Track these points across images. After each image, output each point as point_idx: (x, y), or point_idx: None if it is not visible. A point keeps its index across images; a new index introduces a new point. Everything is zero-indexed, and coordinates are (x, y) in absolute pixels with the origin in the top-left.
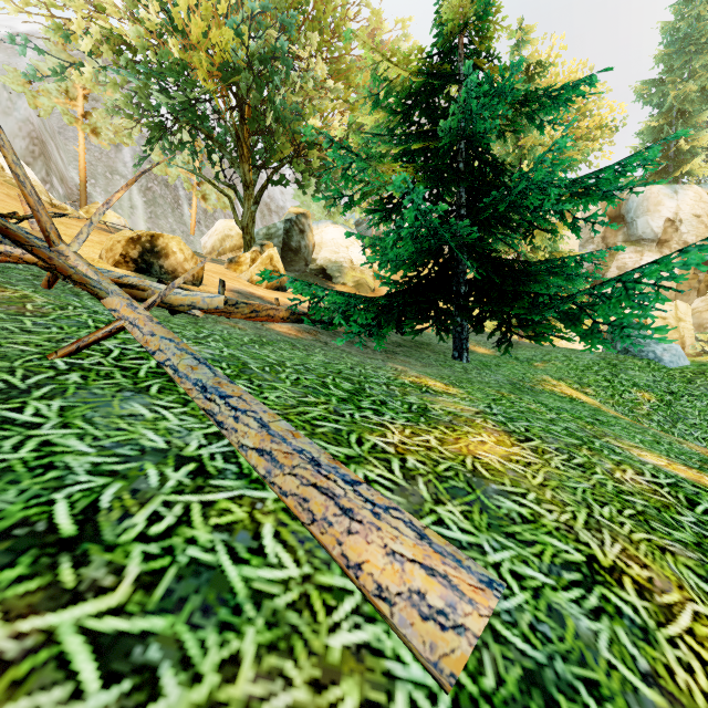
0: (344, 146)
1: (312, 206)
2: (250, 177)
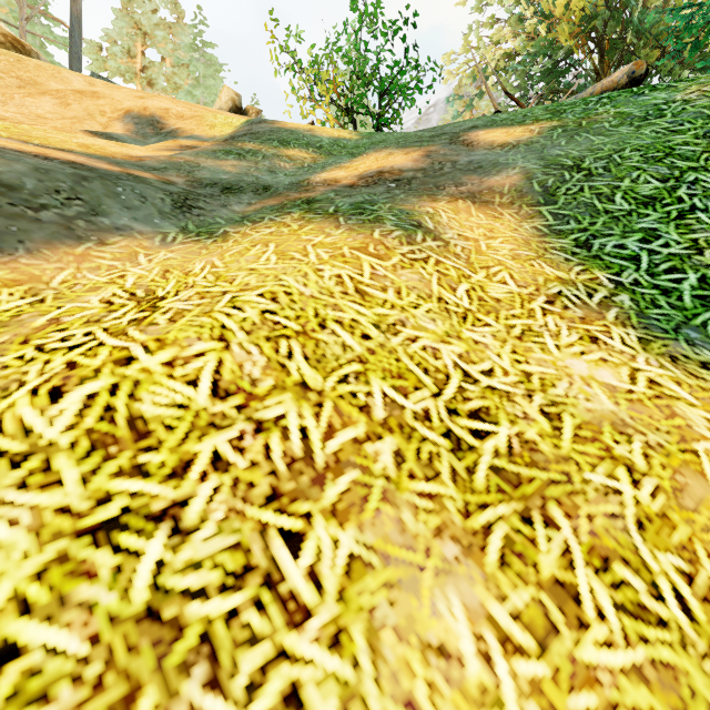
0: (685, 6)
1: None
2: None
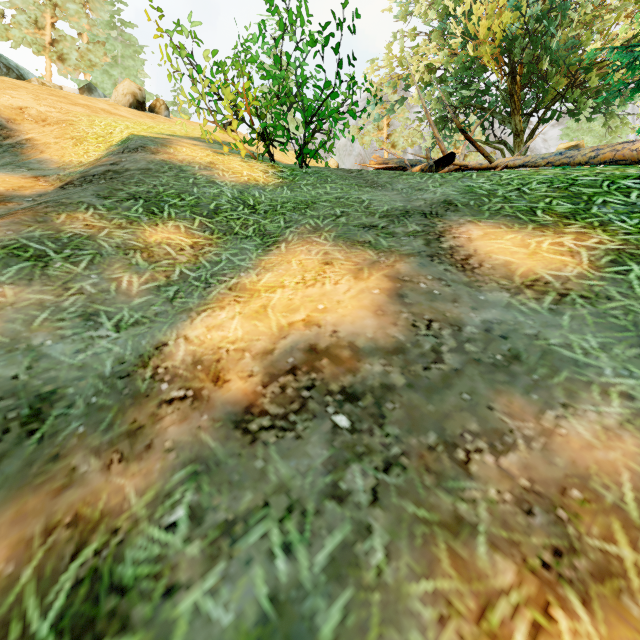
0: (632, 45)
1: (584, 139)
2: (520, 126)
